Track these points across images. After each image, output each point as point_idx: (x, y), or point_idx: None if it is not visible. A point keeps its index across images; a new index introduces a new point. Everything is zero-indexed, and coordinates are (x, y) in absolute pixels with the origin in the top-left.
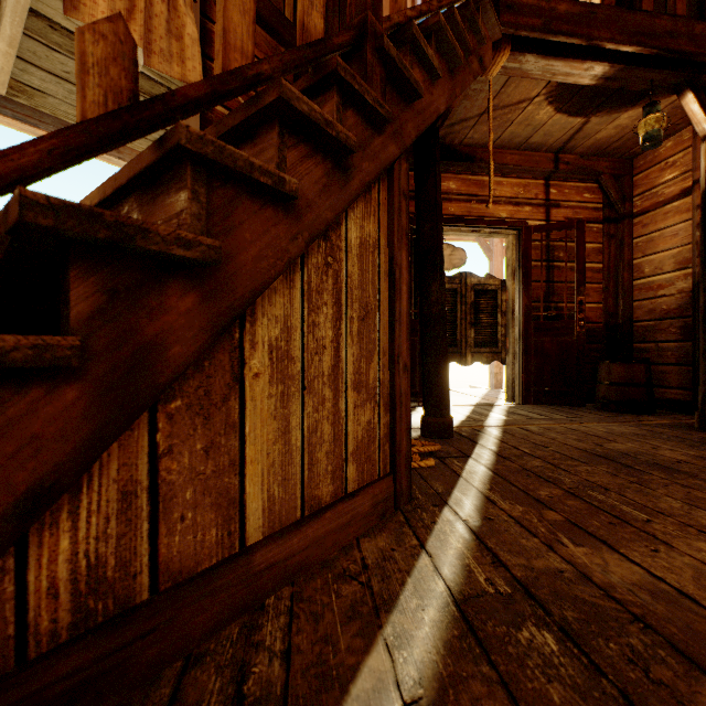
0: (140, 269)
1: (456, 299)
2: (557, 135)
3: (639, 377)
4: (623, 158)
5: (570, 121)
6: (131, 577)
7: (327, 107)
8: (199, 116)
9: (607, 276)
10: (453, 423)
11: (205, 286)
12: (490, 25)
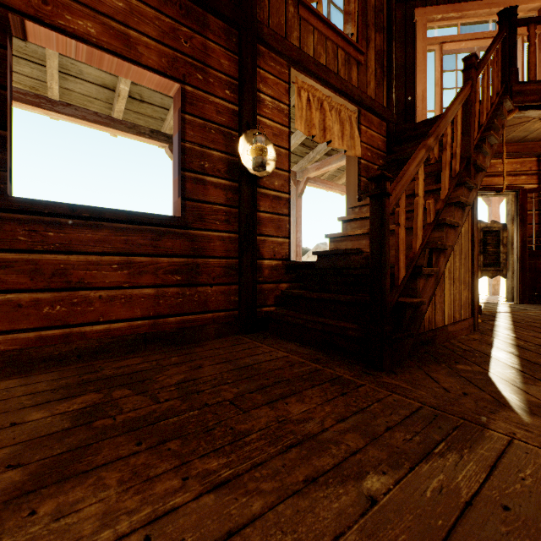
0: (438, 252)
1: None
2: None
3: None
4: None
5: None
6: (432, 322)
7: (459, 191)
8: (356, 168)
9: None
10: None
11: (444, 254)
12: (507, 106)
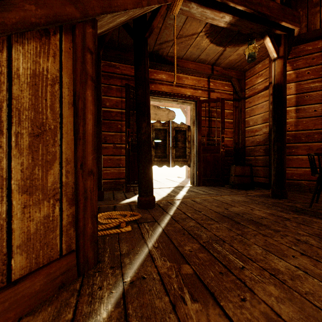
0: None
1: (166, 134)
2: (212, 55)
3: (247, 172)
4: (241, 71)
5: (217, 49)
6: None
7: None
8: None
9: (235, 125)
10: (159, 198)
11: None
12: None
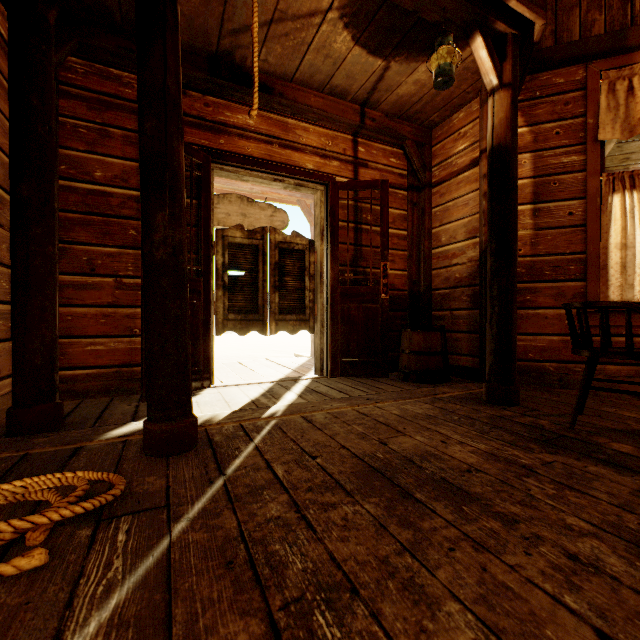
0: None
1: (257, 257)
2: (360, 79)
3: (436, 346)
4: (424, 126)
5: (371, 62)
6: None
7: None
8: None
9: (411, 243)
10: (221, 416)
11: None
12: None
